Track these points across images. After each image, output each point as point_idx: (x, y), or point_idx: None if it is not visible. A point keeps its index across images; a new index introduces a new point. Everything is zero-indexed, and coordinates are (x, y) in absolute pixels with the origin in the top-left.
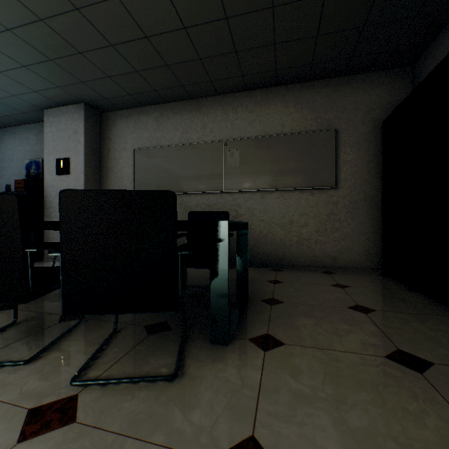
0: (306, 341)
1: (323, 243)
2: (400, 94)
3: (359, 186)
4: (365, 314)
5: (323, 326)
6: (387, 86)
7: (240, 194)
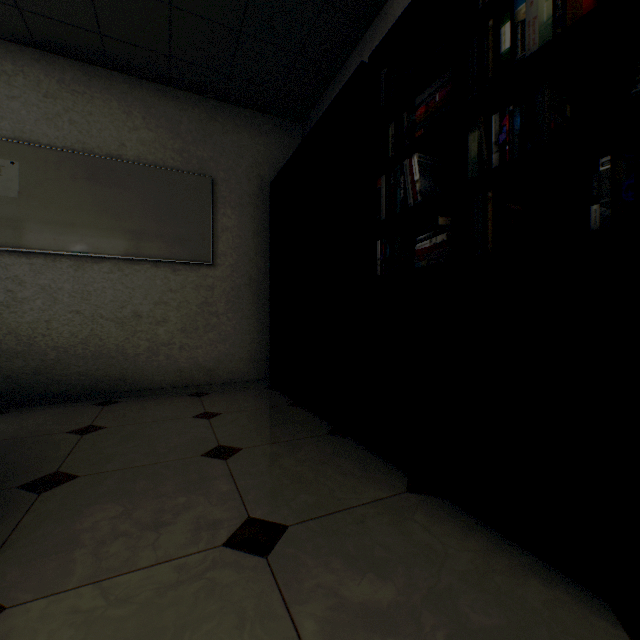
0: (75, 572)
1: (193, 349)
2: (290, 154)
3: (244, 265)
4: (224, 461)
5: (138, 513)
6: (277, 139)
7: (23, 257)
